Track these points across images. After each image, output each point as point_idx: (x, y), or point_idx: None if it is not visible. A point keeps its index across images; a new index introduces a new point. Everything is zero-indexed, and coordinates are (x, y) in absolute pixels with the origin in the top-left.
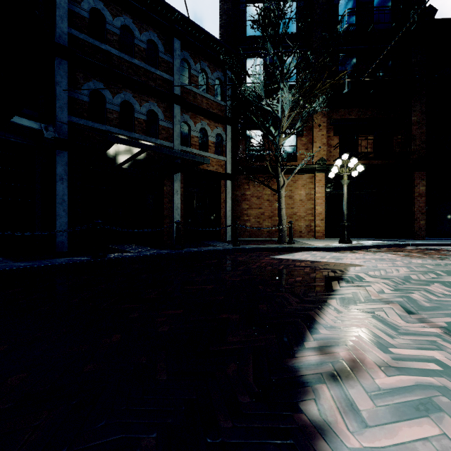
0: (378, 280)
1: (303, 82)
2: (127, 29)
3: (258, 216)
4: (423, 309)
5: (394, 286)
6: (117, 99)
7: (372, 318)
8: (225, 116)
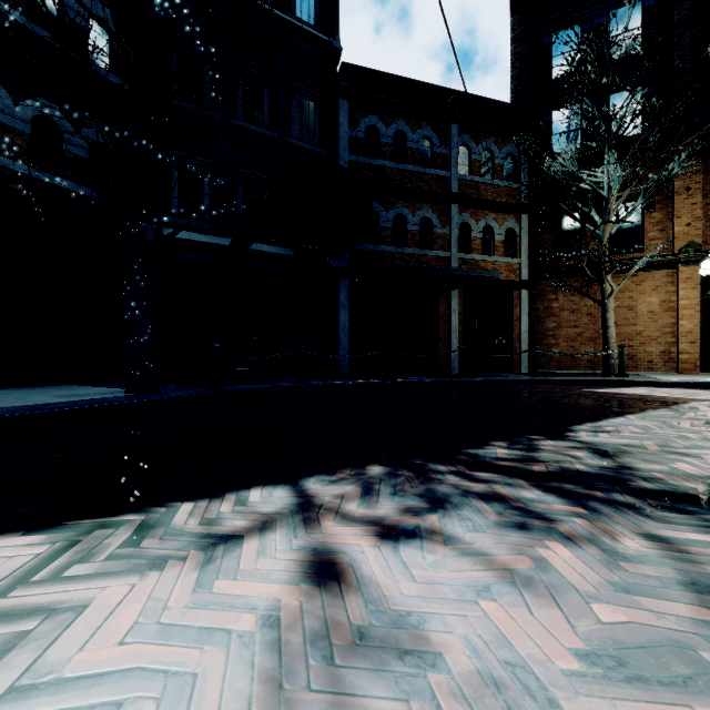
0: None
1: (645, 141)
2: (399, 134)
3: (573, 339)
4: None
5: None
6: (390, 215)
7: (659, 423)
8: (519, 203)
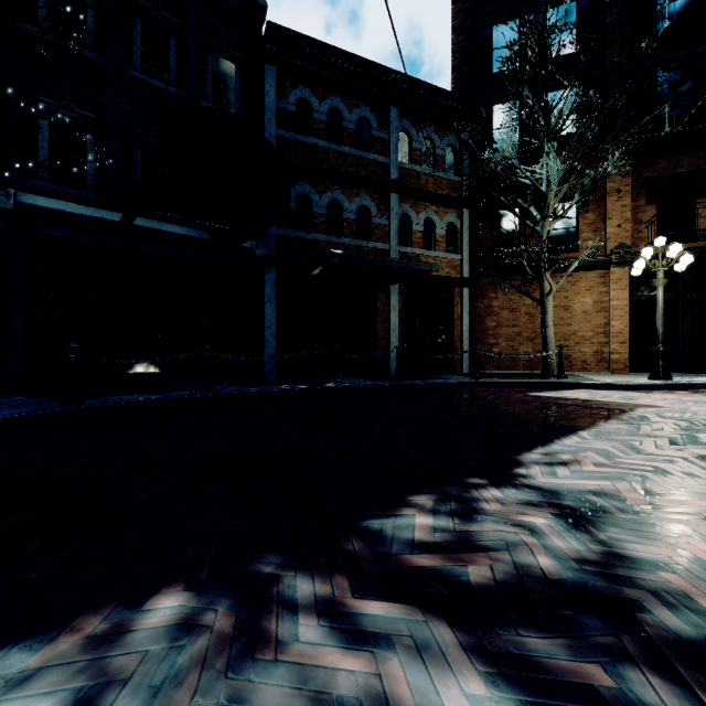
0: (668, 420)
1: (582, 136)
2: (334, 112)
3: (512, 338)
4: (698, 444)
5: (686, 427)
6: (324, 200)
7: (620, 444)
8: (460, 197)
